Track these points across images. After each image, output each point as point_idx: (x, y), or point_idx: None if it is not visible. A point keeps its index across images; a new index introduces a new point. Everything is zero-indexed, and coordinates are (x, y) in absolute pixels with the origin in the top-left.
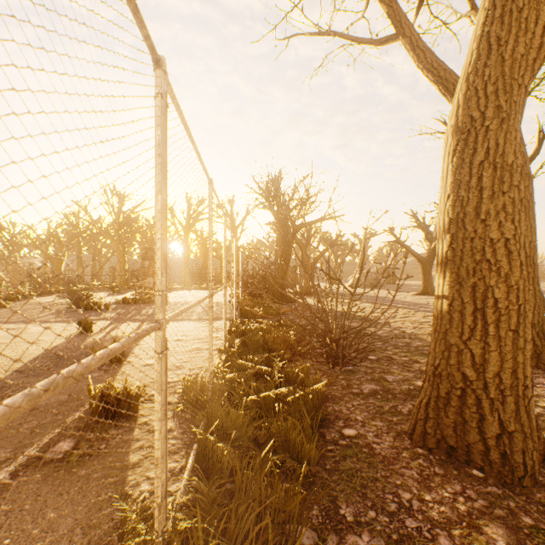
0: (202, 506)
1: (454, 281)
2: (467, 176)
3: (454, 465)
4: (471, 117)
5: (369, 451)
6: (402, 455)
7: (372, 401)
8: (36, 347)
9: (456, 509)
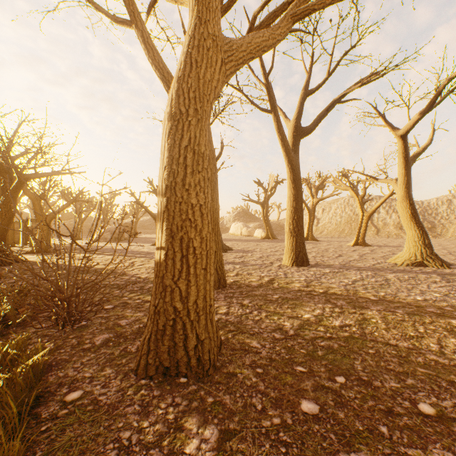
0: None
1: (169, 235)
2: (178, 155)
3: (168, 381)
4: (180, 110)
5: (94, 407)
6: (127, 394)
7: (104, 351)
8: None
9: (168, 421)
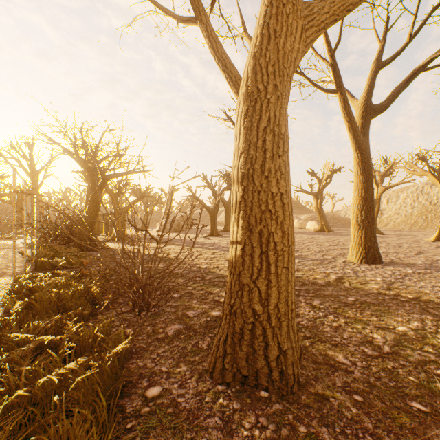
0: None
1: (246, 228)
2: (256, 138)
3: (247, 393)
4: (258, 88)
5: (174, 410)
6: (205, 400)
7: (177, 343)
8: None
9: None
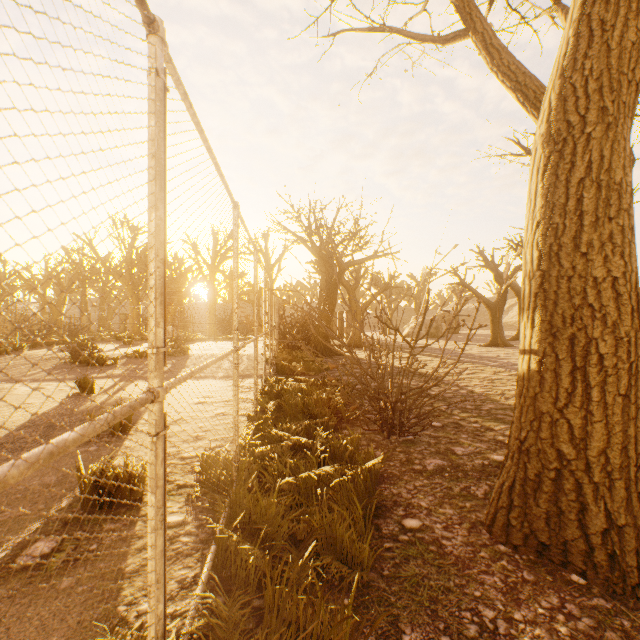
0: (218, 636)
1: (546, 332)
2: (563, 198)
3: (547, 568)
4: (567, 122)
5: (437, 550)
6: (480, 554)
7: (438, 481)
8: (21, 412)
9: (556, 632)
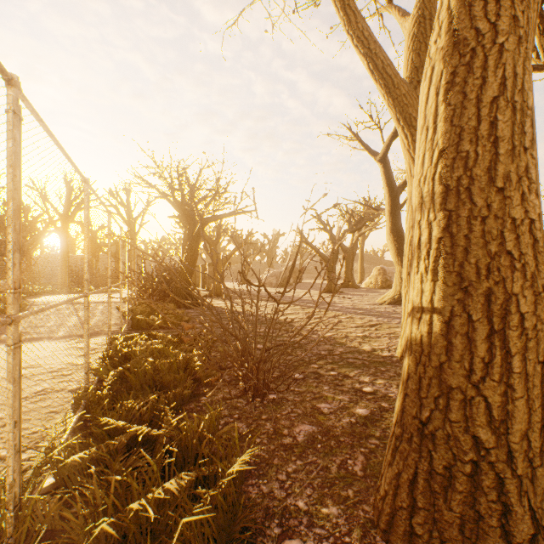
0: None
1: (454, 286)
2: (474, 120)
3: None
4: (476, 29)
5: None
6: None
7: (313, 458)
8: None
9: None
